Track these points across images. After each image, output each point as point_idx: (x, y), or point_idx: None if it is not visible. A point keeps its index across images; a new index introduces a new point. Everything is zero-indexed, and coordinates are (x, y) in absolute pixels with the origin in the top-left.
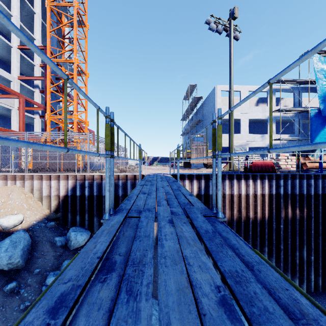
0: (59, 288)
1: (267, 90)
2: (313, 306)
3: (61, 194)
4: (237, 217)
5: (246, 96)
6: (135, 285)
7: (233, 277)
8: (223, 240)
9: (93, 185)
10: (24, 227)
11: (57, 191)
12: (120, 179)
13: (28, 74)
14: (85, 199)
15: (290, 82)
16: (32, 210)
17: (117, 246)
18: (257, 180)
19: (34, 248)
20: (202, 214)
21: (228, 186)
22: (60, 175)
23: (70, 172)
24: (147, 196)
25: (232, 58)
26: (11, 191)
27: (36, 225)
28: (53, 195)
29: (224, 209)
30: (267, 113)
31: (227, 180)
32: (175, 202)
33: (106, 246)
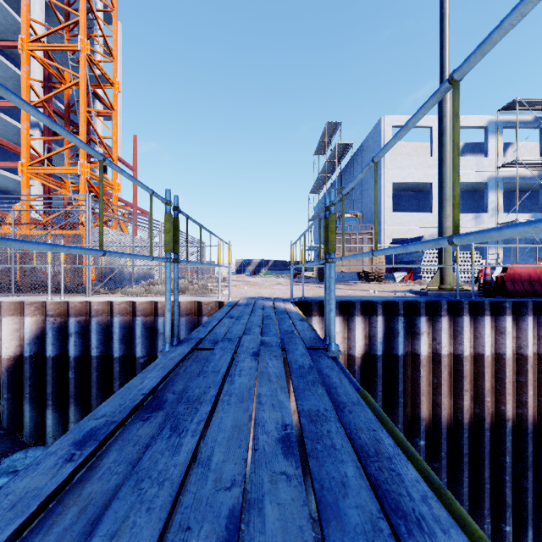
0: None
1: (486, 125)
2: None
3: (6, 352)
4: (470, 414)
5: None
6: None
7: None
8: None
9: (90, 328)
10: None
11: None
12: (161, 314)
13: None
14: (69, 366)
15: (535, 107)
16: None
17: None
18: (528, 317)
19: None
20: None
21: (447, 333)
22: (4, 304)
23: (43, 293)
24: None
25: (446, 8)
26: None
27: None
28: None
29: (436, 393)
30: (487, 171)
31: (446, 317)
32: None
33: None
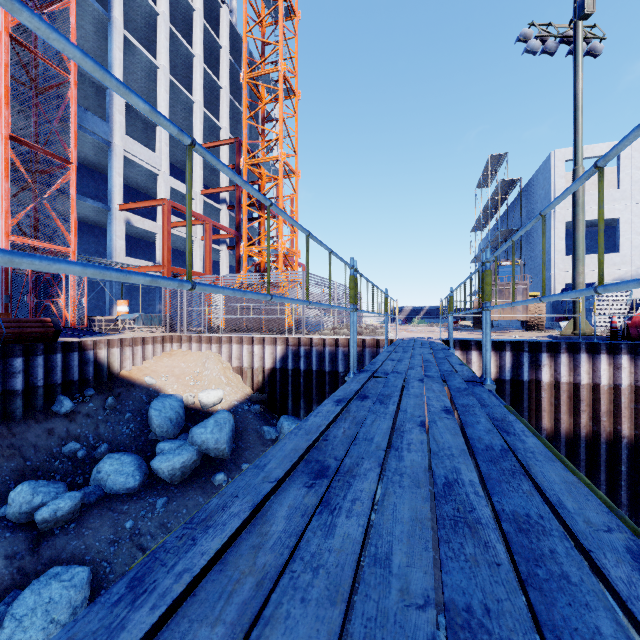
0: (335, 397)
1: None
2: (516, 419)
3: (267, 366)
4: (588, 431)
5: (637, 162)
6: (385, 401)
7: (462, 405)
8: (474, 395)
9: (312, 354)
10: (224, 408)
11: (262, 362)
12: None
13: (211, 184)
14: (300, 375)
15: None
16: (231, 385)
17: (368, 390)
18: None
19: (238, 436)
20: (465, 379)
21: (567, 367)
22: (266, 338)
23: (278, 333)
24: (397, 362)
25: (579, 100)
26: (207, 359)
27: (238, 407)
28: (256, 367)
29: (557, 411)
30: None
31: (565, 354)
32: (434, 369)
33: (358, 387)
